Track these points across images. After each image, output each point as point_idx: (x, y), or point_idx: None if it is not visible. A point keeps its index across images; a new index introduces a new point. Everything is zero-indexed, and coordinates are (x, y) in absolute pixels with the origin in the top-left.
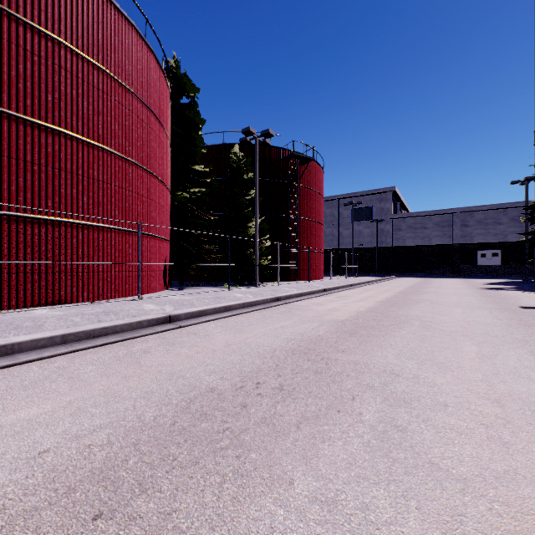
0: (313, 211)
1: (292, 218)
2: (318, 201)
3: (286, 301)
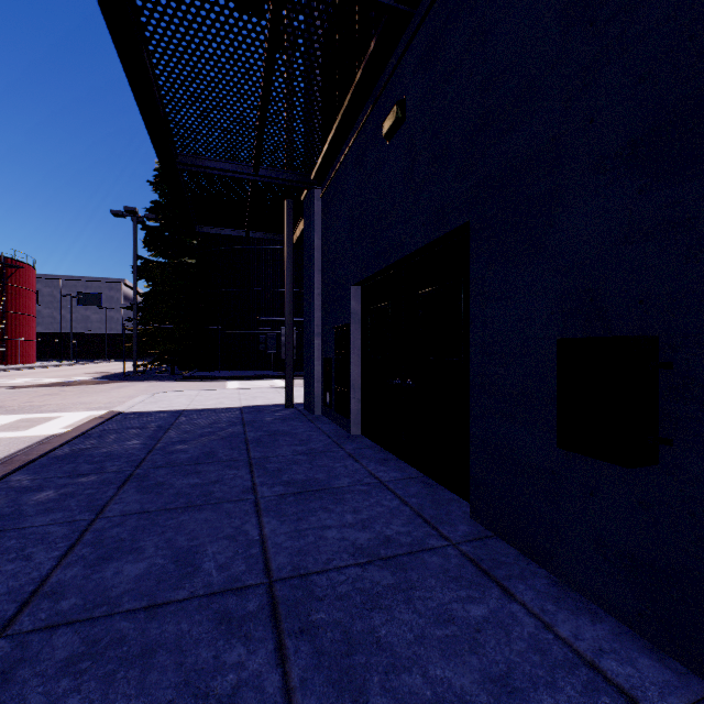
0: (23, 306)
1: (0, 312)
2: (30, 296)
3: (5, 371)
